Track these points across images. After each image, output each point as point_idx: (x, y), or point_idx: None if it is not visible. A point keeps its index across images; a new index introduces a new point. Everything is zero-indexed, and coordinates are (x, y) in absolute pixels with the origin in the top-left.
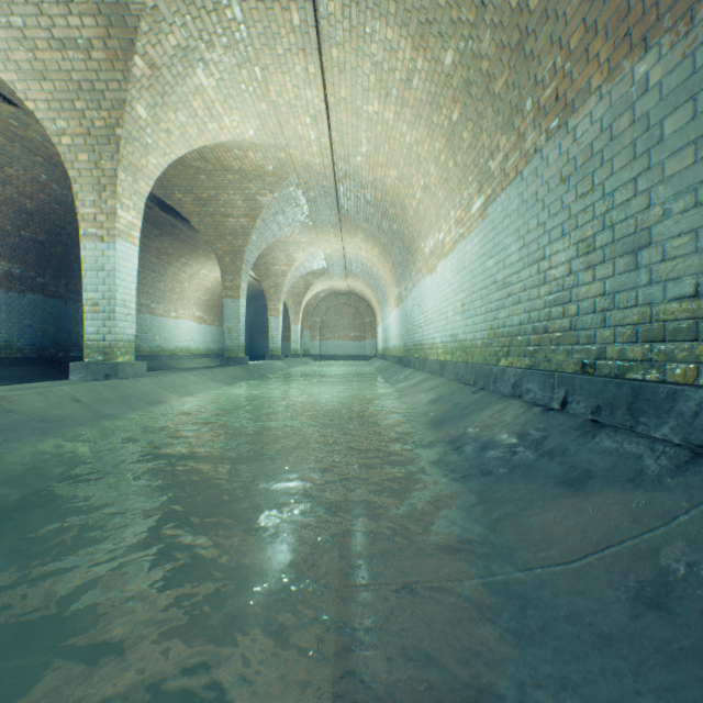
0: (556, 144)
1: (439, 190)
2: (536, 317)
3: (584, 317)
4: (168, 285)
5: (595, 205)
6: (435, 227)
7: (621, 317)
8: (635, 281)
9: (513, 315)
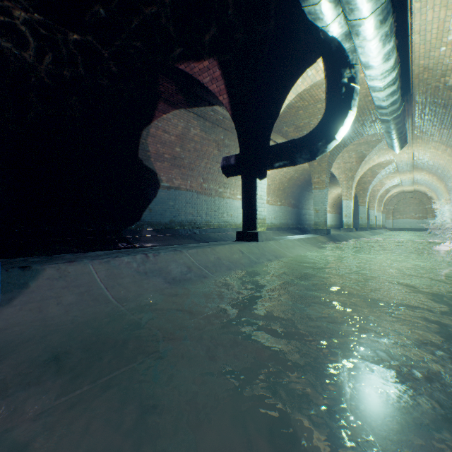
0: None
1: None
2: None
3: None
4: None
5: None
6: None
7: None
8: None
9: None
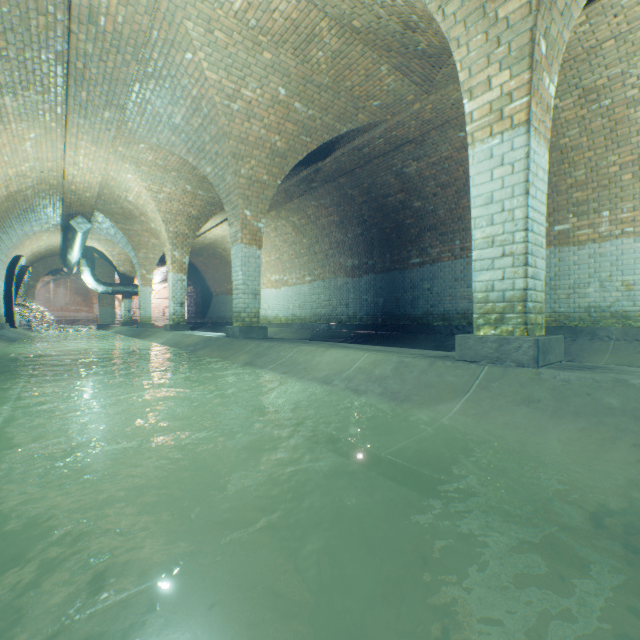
0: None
1: None
2: None
3: None
4: (606, 161)
5: None
6: None
7: None
8: None
9: None
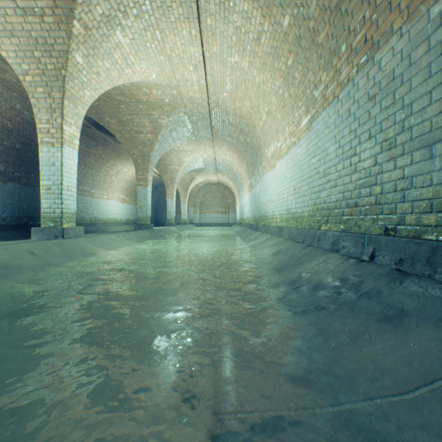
0: (364, 73)
1: (278, 114)
2: (349, 196)
3: (387, 195)
4: (102, 178)
5: (396, 114)
6: (275, 139)
7: (418, 194)
8: (430, 167)
9: (331, 195)
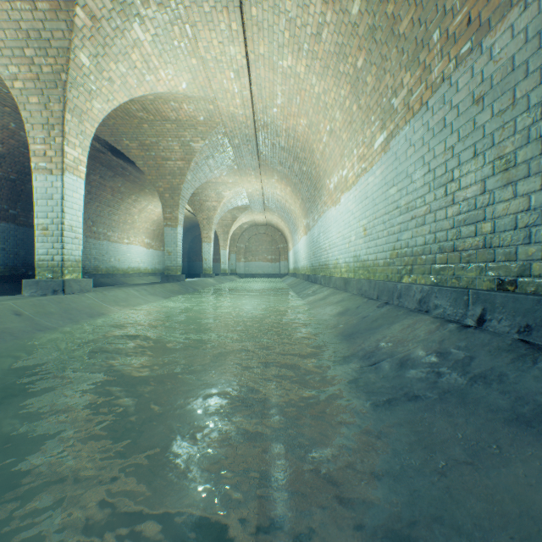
0: (467, 67)
1: (344, 133)
2: (443, 237)
3: (503, 235)
4: (121, 217)
5: (518, 120)
6: (339, 166)
7: None
8: None
9: (417, 236)
